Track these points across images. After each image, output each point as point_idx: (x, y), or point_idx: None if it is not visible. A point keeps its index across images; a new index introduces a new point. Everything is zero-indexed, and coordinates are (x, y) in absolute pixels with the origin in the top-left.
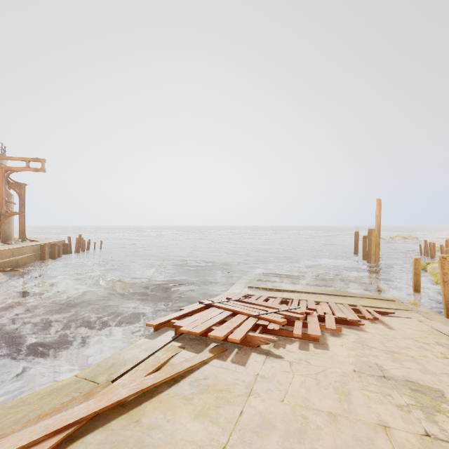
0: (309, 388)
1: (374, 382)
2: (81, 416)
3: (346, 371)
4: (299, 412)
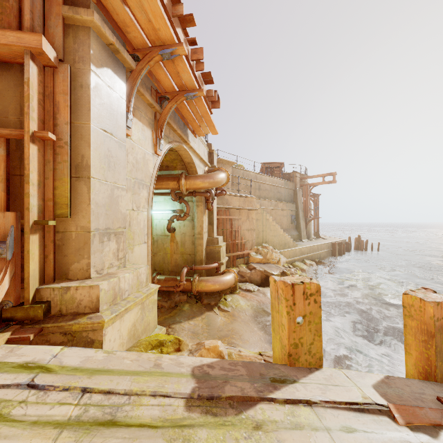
0: None
1: None
2: None
3: None
4: None
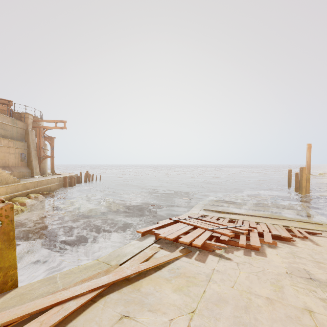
0: (251, 281)
1: (302, 281)
2: (106, 282)
3: (280, 272)
4: (245, 295)
